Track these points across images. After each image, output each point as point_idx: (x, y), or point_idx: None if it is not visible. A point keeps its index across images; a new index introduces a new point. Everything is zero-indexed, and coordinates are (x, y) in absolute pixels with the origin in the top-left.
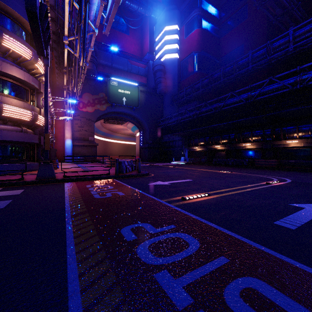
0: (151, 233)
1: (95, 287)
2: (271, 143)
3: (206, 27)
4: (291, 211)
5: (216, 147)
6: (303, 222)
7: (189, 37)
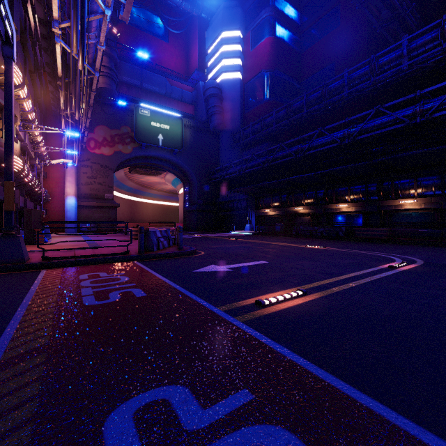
0: (188, 433)
1: None
2: (378, 203)
3: (282, 35)
4: None
5: (297, 210)
6: None
7: (258, 48)
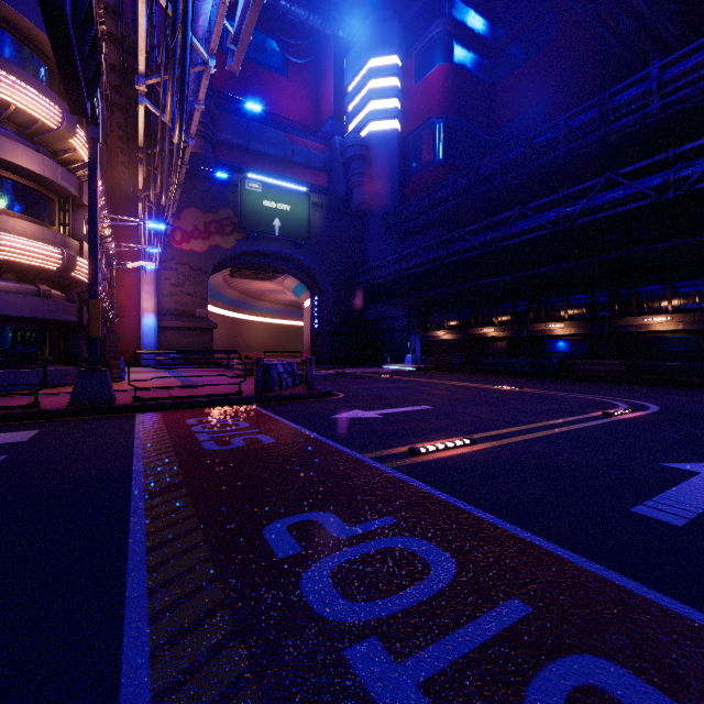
0: (337, 538)
1: (192, 689)
2: (611, 322)
3: (464, 60)
4: (669, 480)
5: (485, 332)
6: (701, 507)
7: (425, 82)
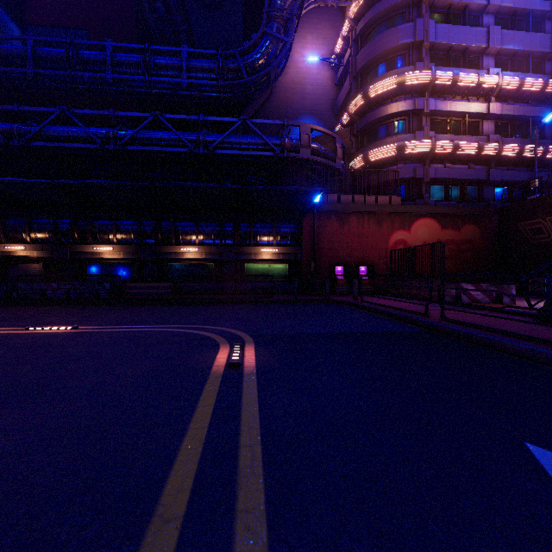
0: None
1: None
2: (156, 249)
3: None
4: None
5: (10, 250)
6: None
7: None
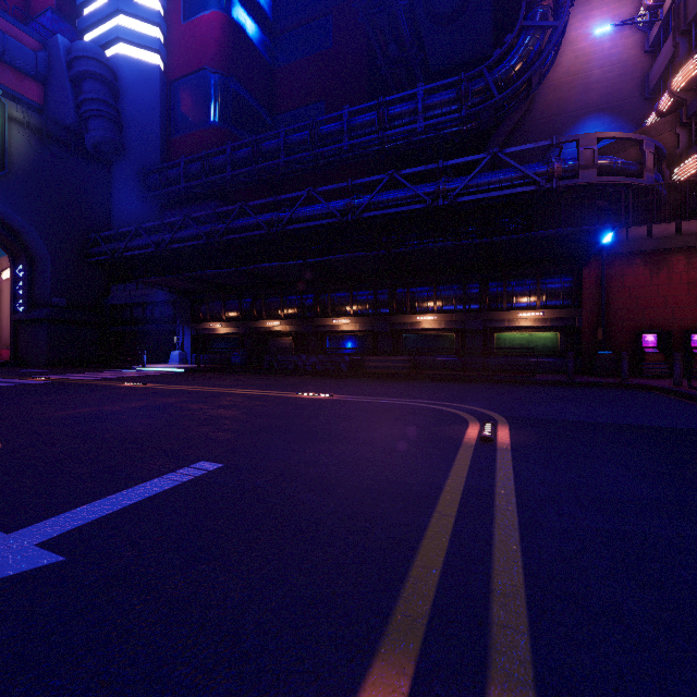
0: None
1: None
2: (391, 319)
3: (243, 21)
4: None
5: (270, 325)
6: None
7: (197, 23)
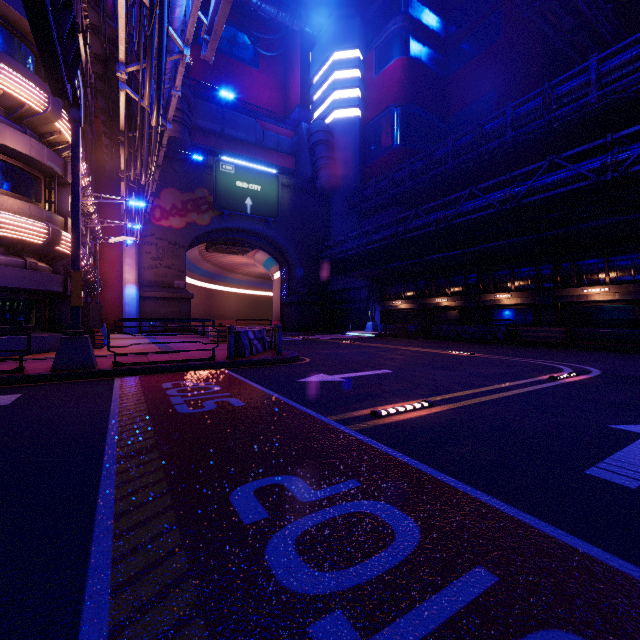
0: (302, 503)
1: None
2: (553, 293)
3: (419, 53)
4: (618, 442)
5: (439, 302)
6: None
7: (384, 74)
